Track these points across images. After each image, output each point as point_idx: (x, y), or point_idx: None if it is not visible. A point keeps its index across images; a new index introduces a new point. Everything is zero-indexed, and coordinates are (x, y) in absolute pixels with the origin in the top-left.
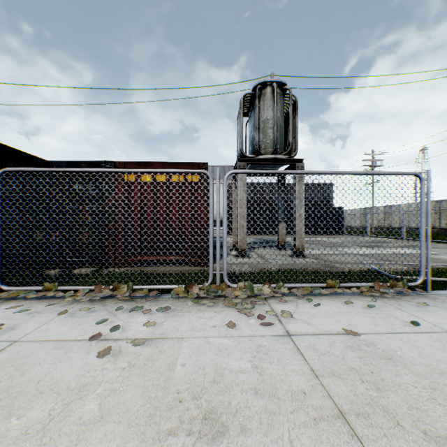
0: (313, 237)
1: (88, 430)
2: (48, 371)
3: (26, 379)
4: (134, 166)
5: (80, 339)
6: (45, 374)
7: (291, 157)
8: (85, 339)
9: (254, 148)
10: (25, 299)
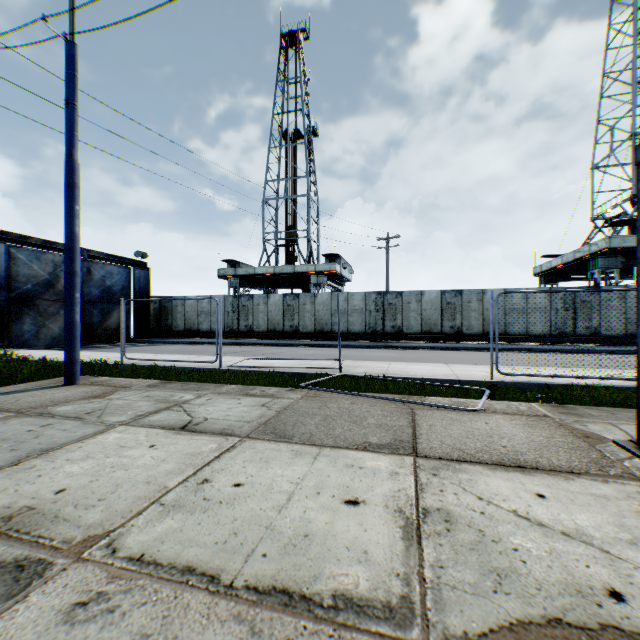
0: None
1: None
2: None
3: None
4: None
5: None
6: None
7: None
8: None
9: None
10: None
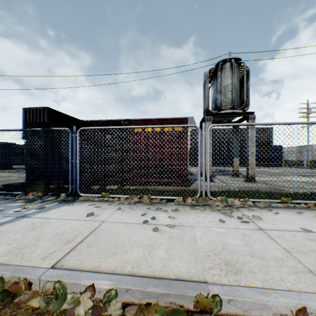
0: (257, 168)
1: (167, 262)
2: (129, 236)
3: (121, 239)
4: (141, 122)
5: (135, 222)
6: (129, 237)
7: (244, 111)
8: (138, 223)
9: (216, 105)
10: (92, 201)
